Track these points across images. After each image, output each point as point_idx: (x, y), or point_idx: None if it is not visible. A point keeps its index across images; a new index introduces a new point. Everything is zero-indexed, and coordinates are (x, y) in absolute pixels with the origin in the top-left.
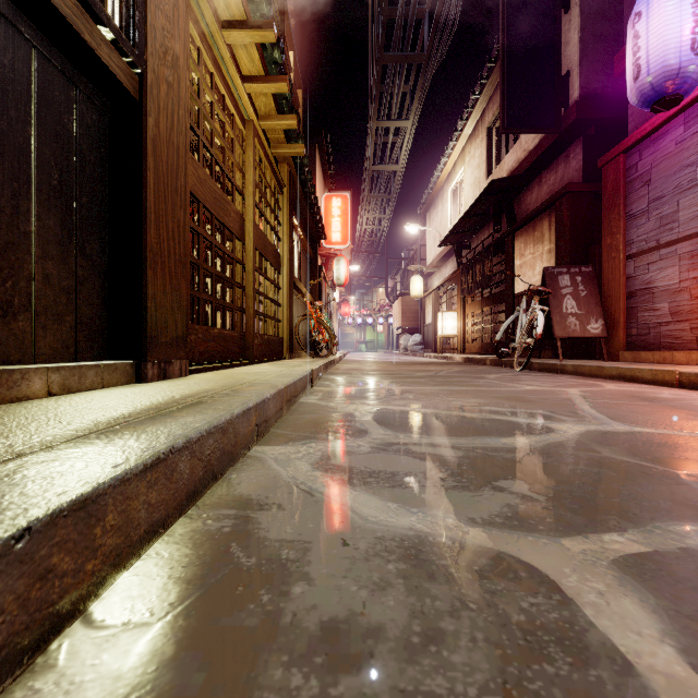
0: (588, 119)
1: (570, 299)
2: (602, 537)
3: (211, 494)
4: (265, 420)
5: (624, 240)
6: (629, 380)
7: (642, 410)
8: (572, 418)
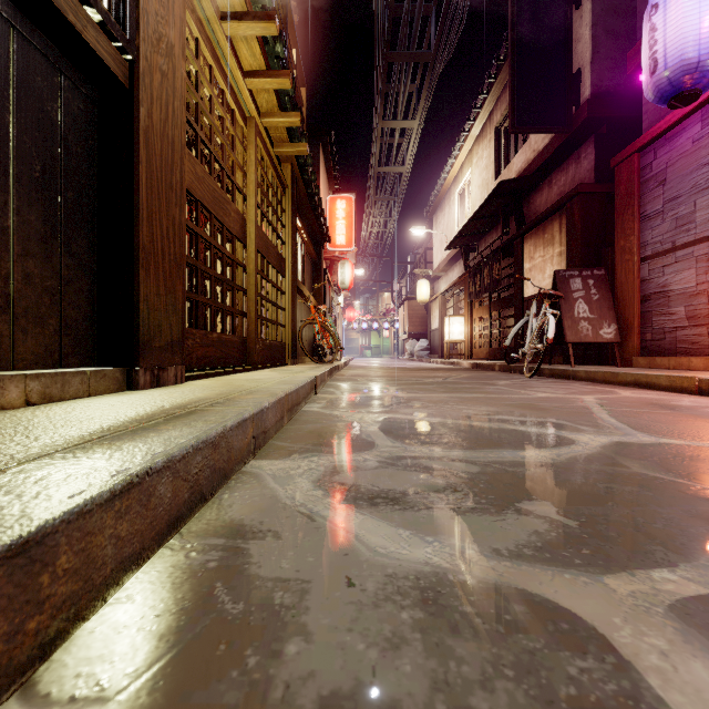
0: (600, 118)
1: (582, 303)
2: (651, 574)
3: (198, 519)
4: (263, 431)
5: (638, 242)
6: (645, 386)
7: (665, 419)
8: (592, 428)
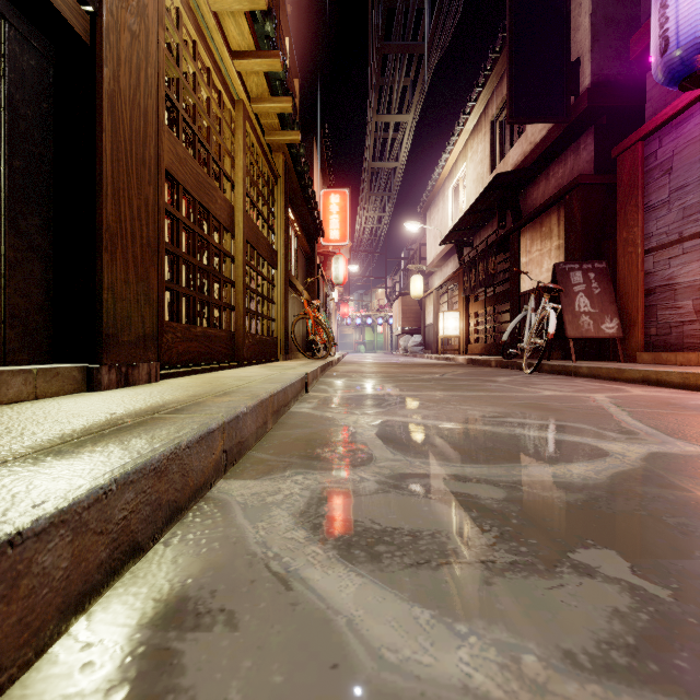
0: (600, 107)
1: (583, 297)
2: None
3: (123, 585)
4: (239, 441)
5: (642, 233)
6: (655, 383)
7: (697, 422)
8: (619, 434)
